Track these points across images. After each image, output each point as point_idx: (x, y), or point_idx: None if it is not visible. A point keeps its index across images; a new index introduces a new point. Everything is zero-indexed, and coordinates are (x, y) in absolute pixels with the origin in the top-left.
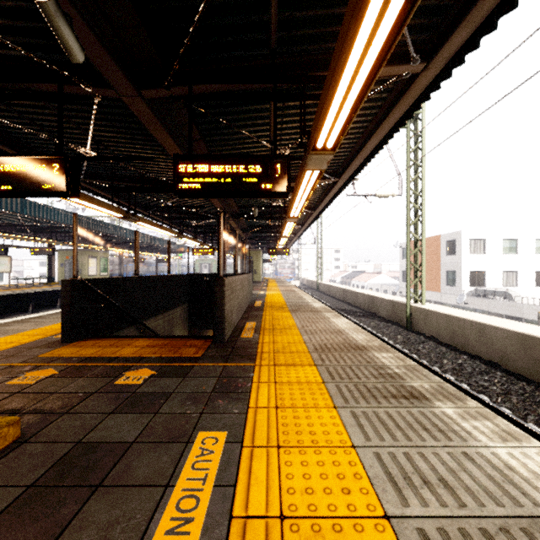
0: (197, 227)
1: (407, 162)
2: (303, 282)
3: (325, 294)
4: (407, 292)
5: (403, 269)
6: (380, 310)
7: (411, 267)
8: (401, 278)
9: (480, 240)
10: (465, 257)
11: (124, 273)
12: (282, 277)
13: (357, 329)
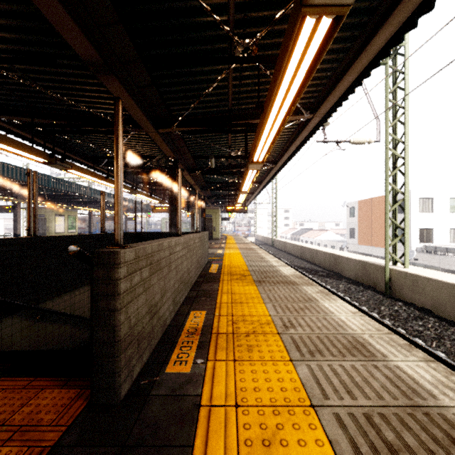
0: (156, 185)
1: (387, 103)
2: (258, 238)
3: (280, 251)
4: (387, 253)
5: (350, 227)
6: (346, 271)
7: (390, 224)
8: (348, 234)
9: (428, 199)
10: (414, 215)
11: (96, 230)
12: (239, 233)
13: (386, 335)
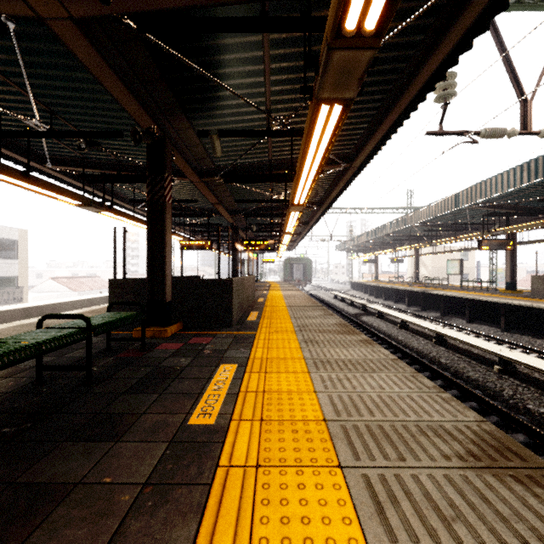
0: None
1: None
2: None
3: None
4: None
5: None
6: None
7: None
8: None
9: None
10: None
11: None
12: None
13: None
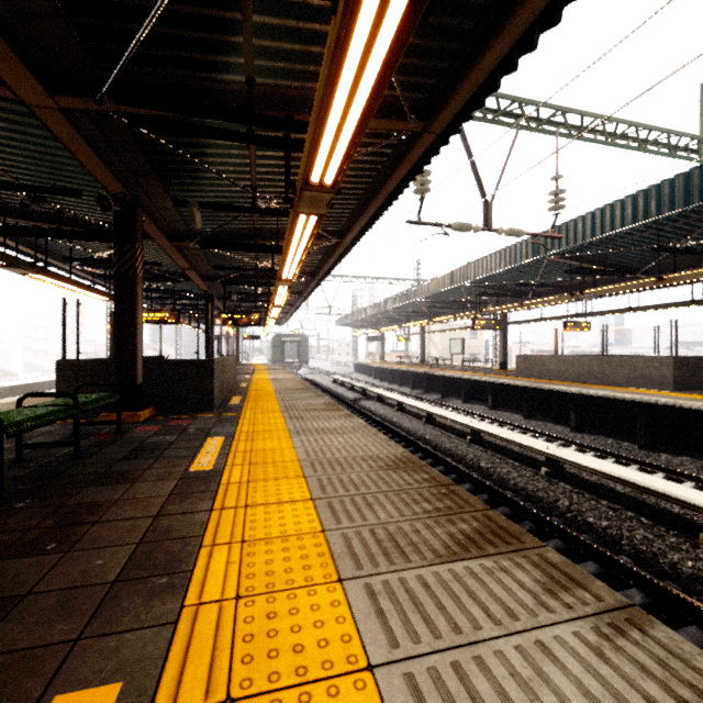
0: None
1: None
2: None
3: None
4: None
5: None
6: None
7: None
8: None
9: None
10: None
11: None
12: None
13: None
